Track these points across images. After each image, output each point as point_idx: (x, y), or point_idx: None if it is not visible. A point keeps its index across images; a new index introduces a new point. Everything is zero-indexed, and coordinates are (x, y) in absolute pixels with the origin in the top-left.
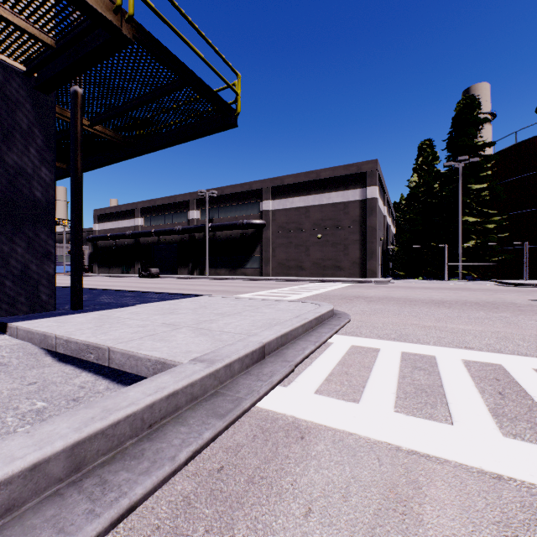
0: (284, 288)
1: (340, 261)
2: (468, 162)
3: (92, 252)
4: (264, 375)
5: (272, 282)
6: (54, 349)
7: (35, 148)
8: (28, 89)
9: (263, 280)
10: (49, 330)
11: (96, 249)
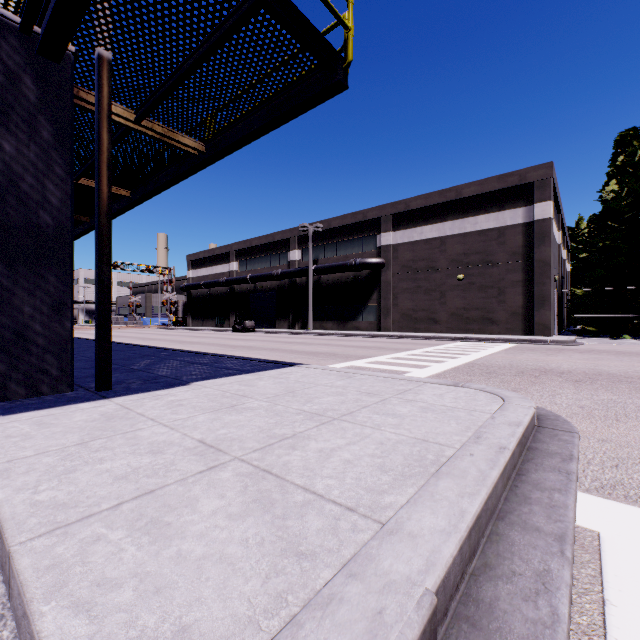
0: (414, 350)
1: (491, 311)
2: None
3: (186, 303)
4: None
5: (394, 340)
6: None
7: (40, 145)
8: (27, 54)
9: (381, 337)
10: None
11: (190, 299)
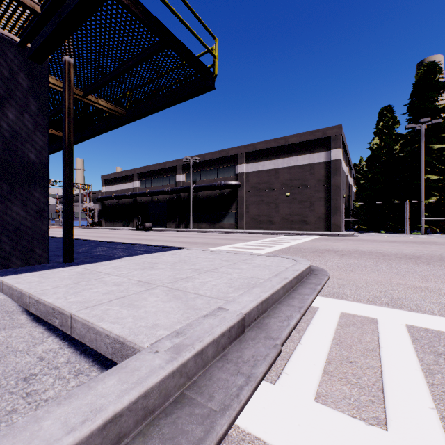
0: (257, 240)
1: (306, 216)
2: (430, 123)
3: (101, 210)
4: (245, 363)
5: (246, 235)
6: (27, 308)
7: (29, 114)
8: (22, 59)
9: (238, 233)
10: (27, 287)
11: (104, 207)
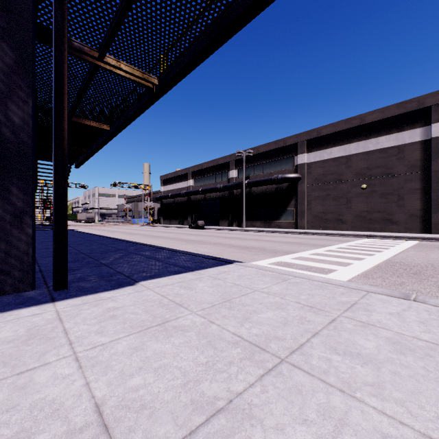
0: (330, 246)
1: (391, 213)
2: None
3: (160, 208)
4: None
5: (309, 236)
6: None
7: (2, 69)
8: None
9: (298, 234)
10: None
11: (162, 206)
